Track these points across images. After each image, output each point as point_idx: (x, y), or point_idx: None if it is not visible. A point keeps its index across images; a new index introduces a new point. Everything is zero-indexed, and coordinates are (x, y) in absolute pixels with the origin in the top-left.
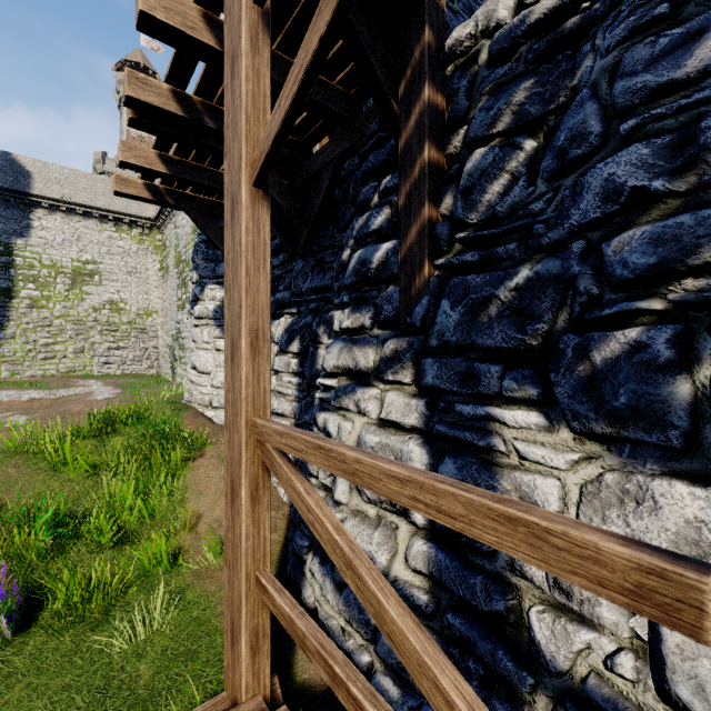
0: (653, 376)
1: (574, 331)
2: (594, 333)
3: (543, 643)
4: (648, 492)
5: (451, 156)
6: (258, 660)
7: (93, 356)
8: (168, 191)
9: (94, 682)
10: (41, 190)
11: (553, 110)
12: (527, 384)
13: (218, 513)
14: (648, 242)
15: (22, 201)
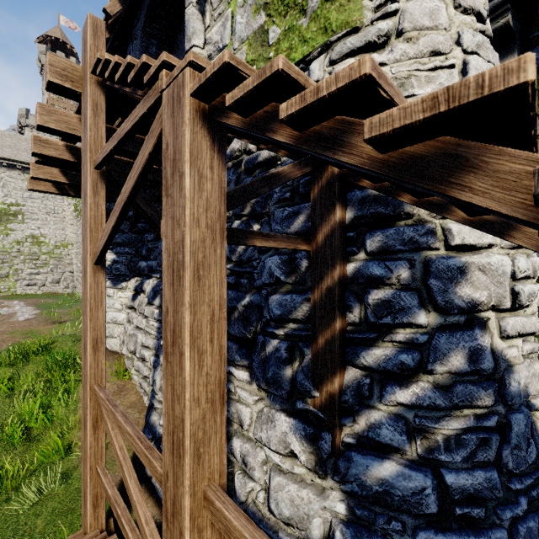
0: (280, 364)
1: (264, 334)
2: (267, 338)
3: (237, 489)
4: (274, 418)
5: (228, 217)
6: (97, 510)
7: (17, 279)
8: (70, 186)
9: (7, 533)
10: None
11: (265, 213)
12: (243, 359)
13: None
14: (278, 304)
15: None
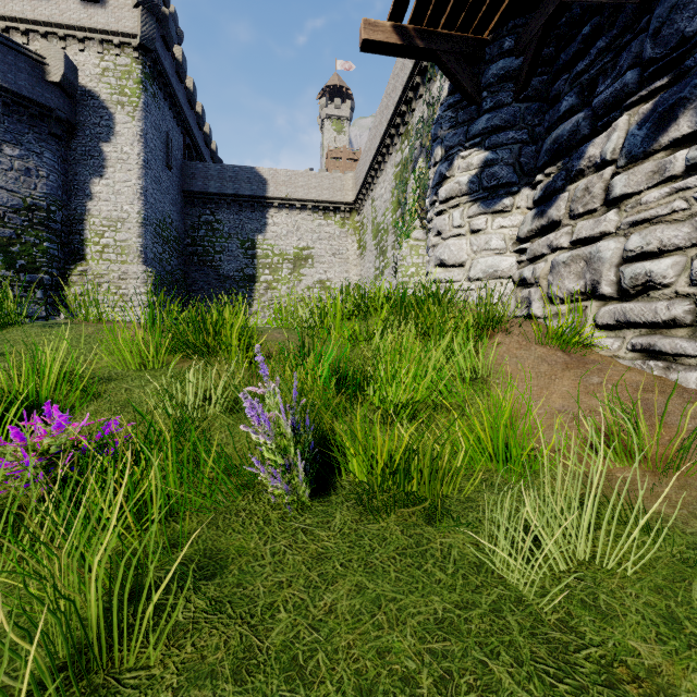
0: None
1: None
2: None
3: None
4: None
5: None
6: None
7: None
8: (417, 32)
9: (514, 639)
10: (273, 193)
11: None
12: None
13: (559, 402)
14: None
15: (261, 204)
